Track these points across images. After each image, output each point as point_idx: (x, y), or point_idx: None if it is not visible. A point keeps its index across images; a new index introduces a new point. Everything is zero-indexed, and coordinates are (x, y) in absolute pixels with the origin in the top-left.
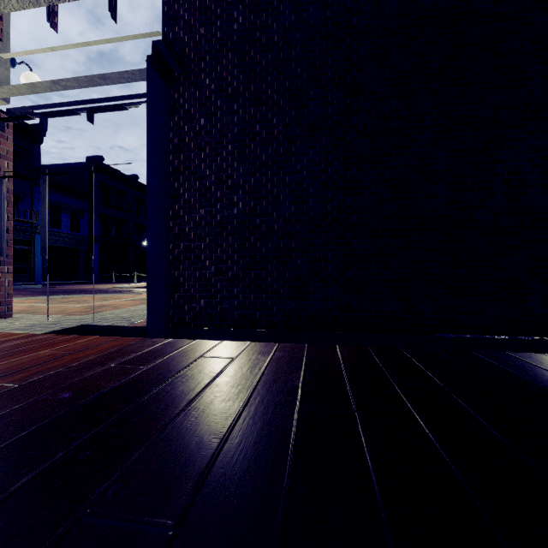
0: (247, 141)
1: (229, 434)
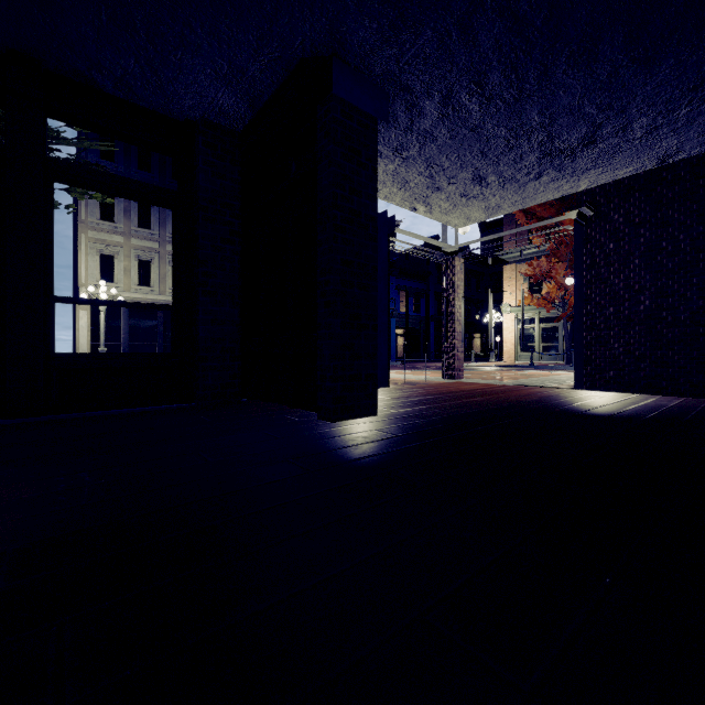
0: (653, 255)
1: (666, 408)
